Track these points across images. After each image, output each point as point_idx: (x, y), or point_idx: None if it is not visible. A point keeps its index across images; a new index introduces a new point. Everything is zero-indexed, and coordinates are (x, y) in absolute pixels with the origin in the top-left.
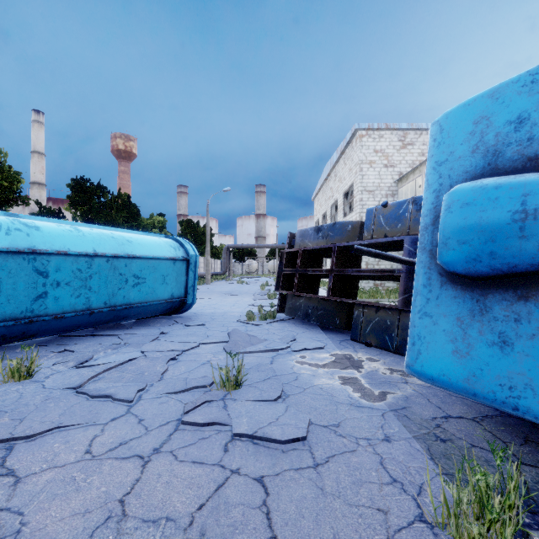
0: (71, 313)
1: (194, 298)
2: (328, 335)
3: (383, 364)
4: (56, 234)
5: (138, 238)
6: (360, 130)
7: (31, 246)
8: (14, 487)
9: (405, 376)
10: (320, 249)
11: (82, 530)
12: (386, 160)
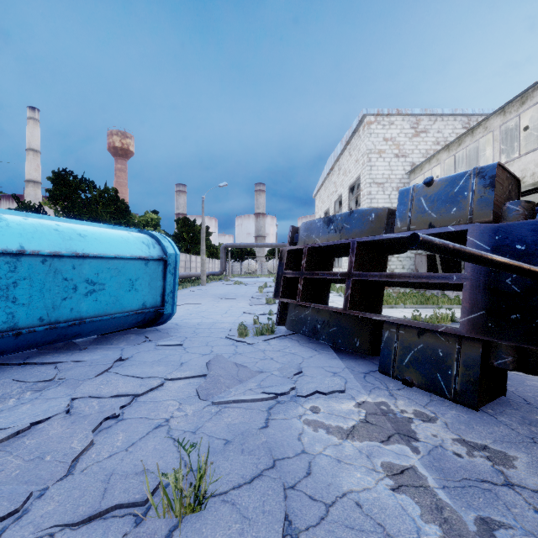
0: None
1: (173, 307)
2: (344, 362)
3: (446, 428)
4: None
5: (96, 232)
6: (369, 116)
7: None
8: None
9: (498, 462)
10: (332, 246)
11: None
12: (397, 149)
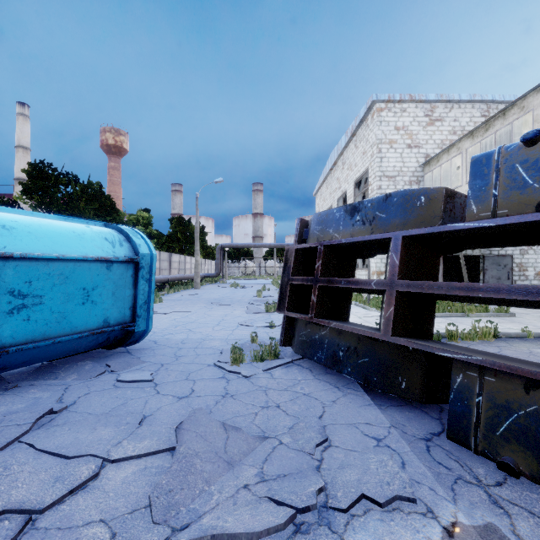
0: None
1: (148, 322)
2: (386, 414)
3: None
4: None
5: (33, 223)
6: (378, 102)
7: None
8: None
9: None
10: (359, 243)
11: None
12: (410, 139)
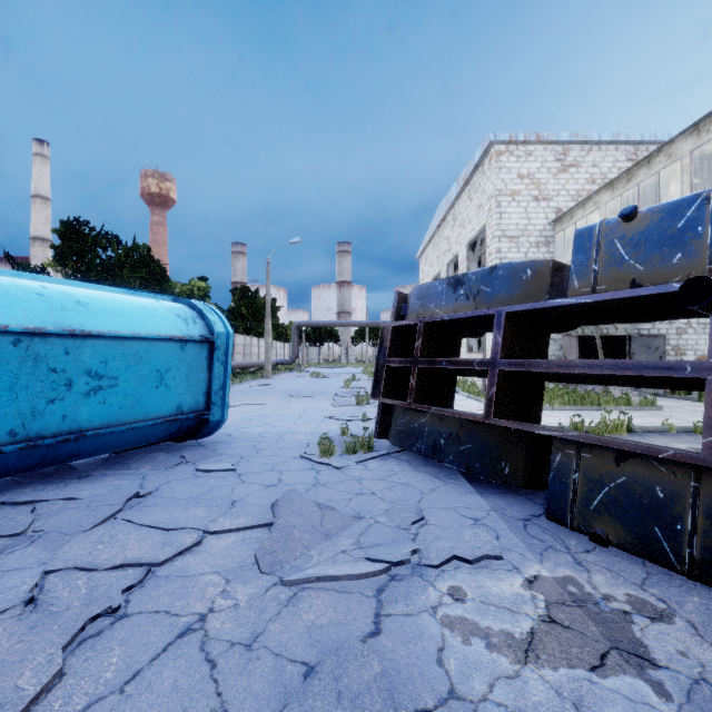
0: None
1: (223, 411)
2: (487, 500)
3: (697, 635)
4: None
5: (106, 299)
6: (497, 143)
7: None
8: None
9: None
10: (462, 320)
11: None
12: (537, 190)
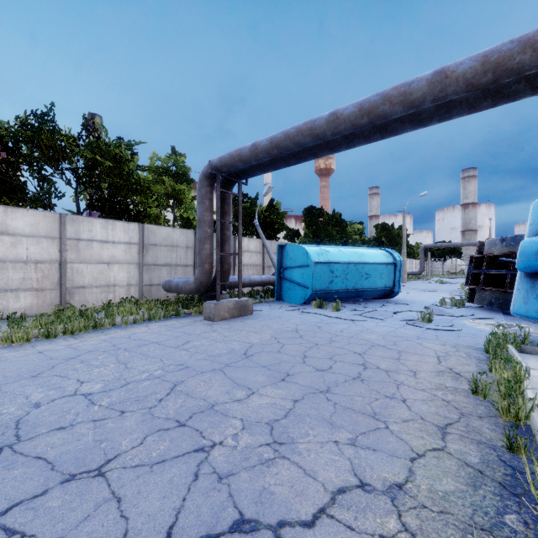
0: (341, 290)
1: (399, 289)
2: (504, 316)
3: (533, 328)
4: (335, 254)
5: (366, 252)
6: None
7: (329, 260)
8: (362, 326)
9: None
10: (503, 255)
11: (386, 331)
12: None
